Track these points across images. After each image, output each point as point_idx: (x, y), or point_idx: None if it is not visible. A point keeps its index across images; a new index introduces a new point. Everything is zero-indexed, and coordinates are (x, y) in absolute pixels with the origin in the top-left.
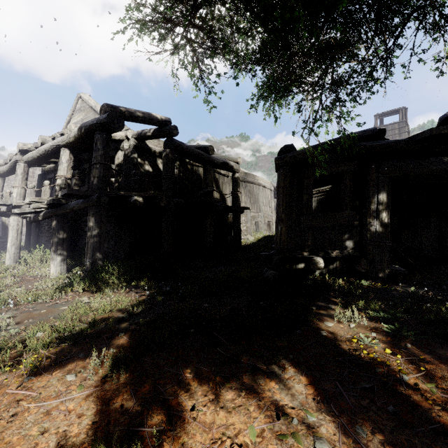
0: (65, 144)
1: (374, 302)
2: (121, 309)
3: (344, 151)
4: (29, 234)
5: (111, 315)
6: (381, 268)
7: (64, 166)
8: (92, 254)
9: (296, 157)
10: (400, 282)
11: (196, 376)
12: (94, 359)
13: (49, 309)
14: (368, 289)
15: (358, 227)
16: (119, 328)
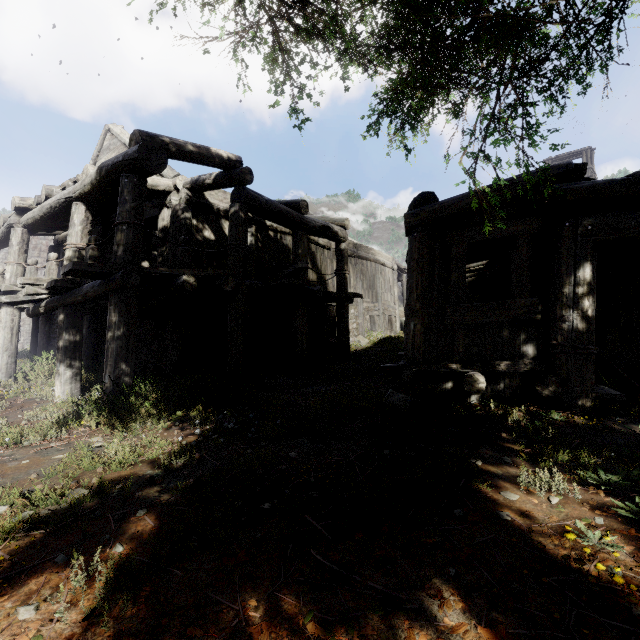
0: (78, 196)
1: (584, 454)
2: (152, 459)
3: (517, 201)
4: (36, 334)
5: (133, 471)
6: (581, 391)
7: (76, 229)
8: (114, 366)
9: (439, 212)
10: (615, 414)
11: (267, 618)
12: (79, 569)
13: (35, 457)
14: (564, 427)
15: (540, 323)
16: (141, 499)
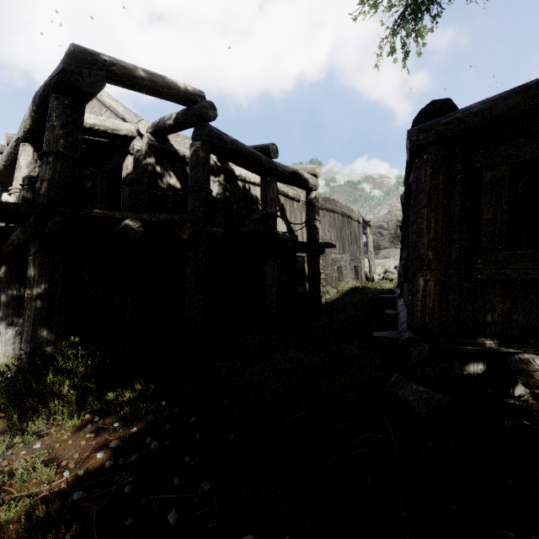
0: (23, 135)
1: None
2: (3, 524)
3: None
4: None
5: None
6: None
7: (22, 172)
8: (31, 333)
9: (463, 122)
10: None
11: None
12: None
13: None
14: None
15: None
16: None
